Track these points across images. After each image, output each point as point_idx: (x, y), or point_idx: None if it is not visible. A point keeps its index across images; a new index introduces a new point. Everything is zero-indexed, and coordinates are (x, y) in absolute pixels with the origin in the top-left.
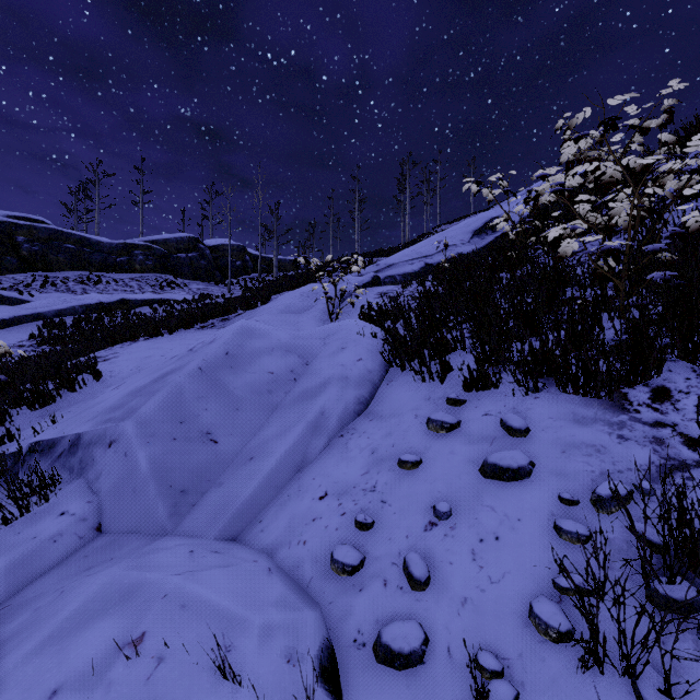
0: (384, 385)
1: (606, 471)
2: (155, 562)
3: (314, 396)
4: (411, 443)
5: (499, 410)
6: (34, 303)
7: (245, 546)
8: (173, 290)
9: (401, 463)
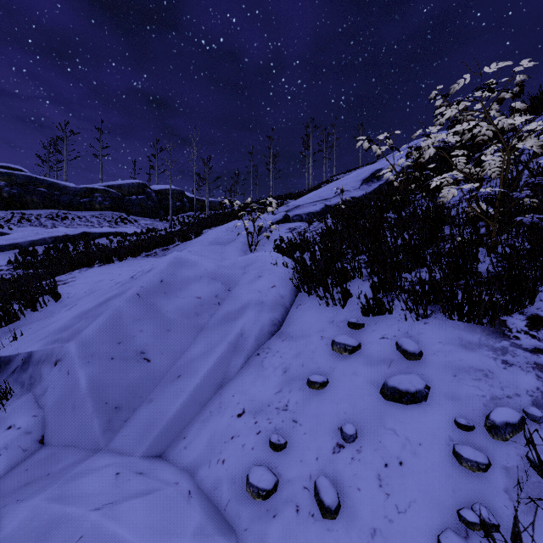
0: (294, 308)
1: (496, 396)
2: (80, 490)
3: (235, 319)
4: (318, 363)
5: (394, 334)
6: (12, 235)
7: (169, 463)
8: (125, 225)
9: (310, 383)
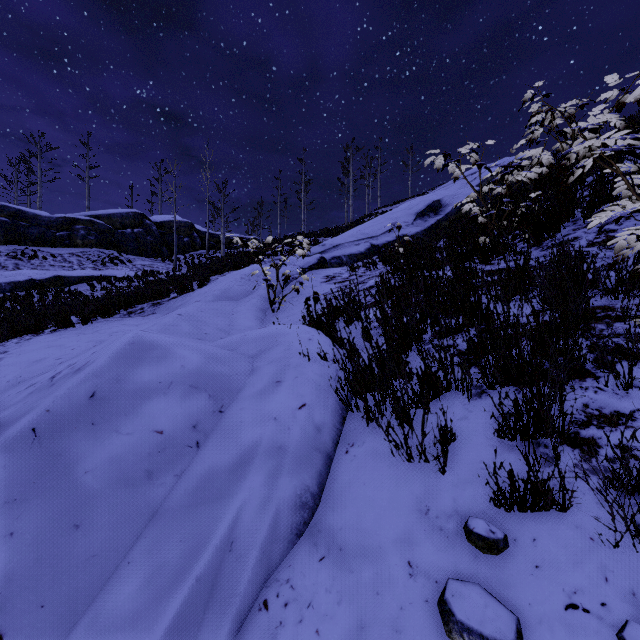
0: (341, 453)
1: None
2: None
3: (221, 493)
4: None
5: (599, 595)
6: None
7: None
8: (115, 266)
9: None
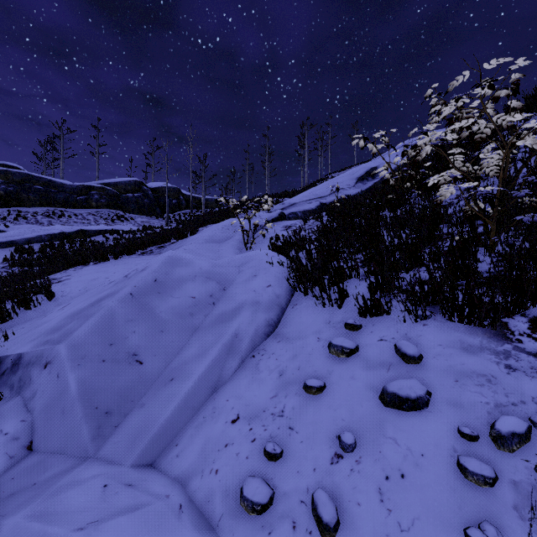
0: (290, 308)
1: (500, 404)
2: (64, 505)
3: (229, 319)
4: (315, 366)
5: (392, 336)
6: (8, 233)
7: (160, 473)
8: (122, 222)
9: (307, 388)
